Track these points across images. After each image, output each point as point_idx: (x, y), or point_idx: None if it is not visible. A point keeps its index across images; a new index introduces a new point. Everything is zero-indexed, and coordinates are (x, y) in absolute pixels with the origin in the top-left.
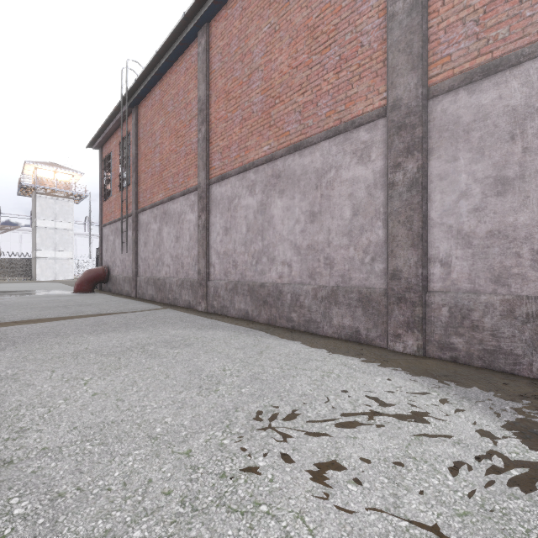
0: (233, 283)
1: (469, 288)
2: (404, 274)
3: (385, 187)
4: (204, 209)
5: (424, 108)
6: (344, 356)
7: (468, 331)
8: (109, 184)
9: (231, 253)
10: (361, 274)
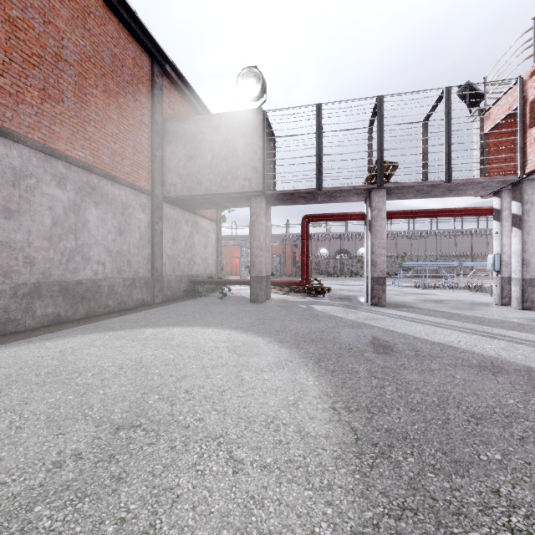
0: None
1: None
2: None
3: None
4: None
5: None
6: None
7: None
8: None
9: None
10: None
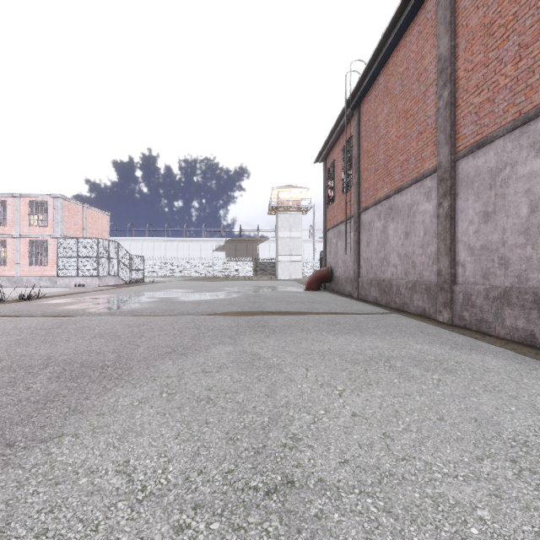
0: (500, 289)
1: None
2: None
3: None
4: (447, 194)
5: None
6: None
7: None
8: (331, 191)
9: (496, 247)
10: None
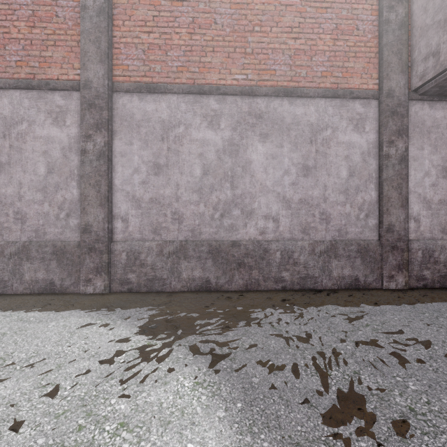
0: None
1: (140, 237)
2: (94, 228)
3: (79, 152)
4: None
5: (110, 97)
6: (26, 310)
7: (139, 268)
8: None
9: None
10: (57, 229)
